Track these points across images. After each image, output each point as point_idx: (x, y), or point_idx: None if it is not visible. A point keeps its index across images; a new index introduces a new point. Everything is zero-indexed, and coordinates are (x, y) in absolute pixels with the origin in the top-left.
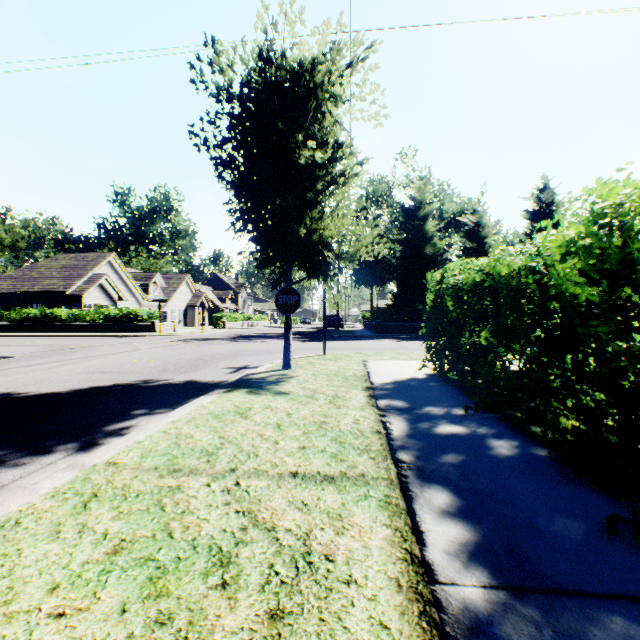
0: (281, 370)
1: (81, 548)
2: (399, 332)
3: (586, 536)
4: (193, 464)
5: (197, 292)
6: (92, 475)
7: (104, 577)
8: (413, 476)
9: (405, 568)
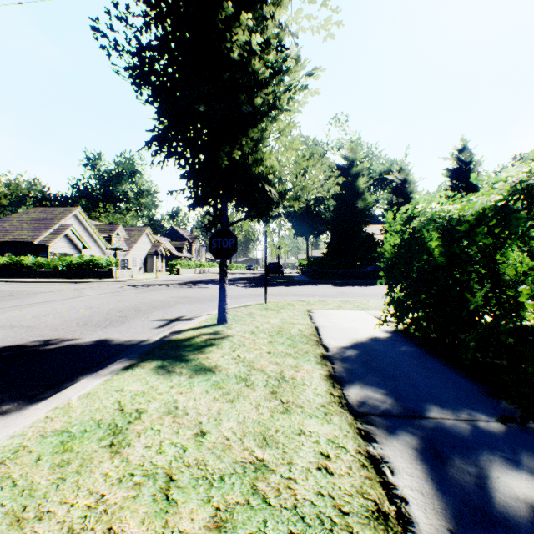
0: (215, 325)
1: None
2: (334, 278)
3: None
4: None
5: (156, 243)
6: None
7: None
8: None
9: None
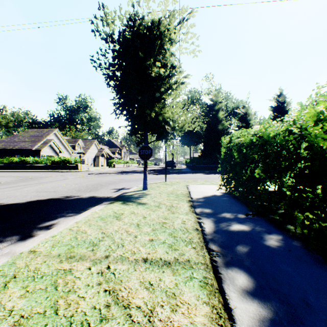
0: (142, 190)
1: None
2: (205, 169)
3: None
4: (83, 252)
5: (100, 149)
6: (17, 260)
7: None
8: (220, 261)
9: None
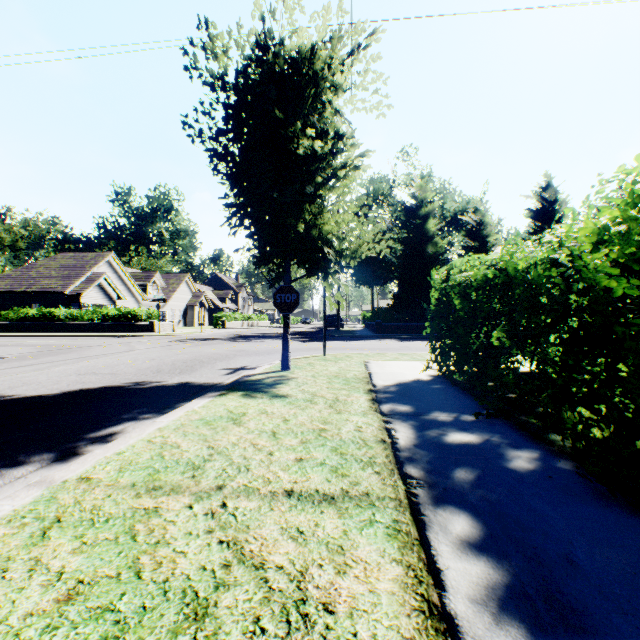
0: (279, 371)
1: (27, 593)
2: (400, 332)
3: (637, 576)
4: (176, 480)
5: (197, 292)
6: (59, 494)
7: (47, 637)
8: (424, 495)
9: (422, 623)
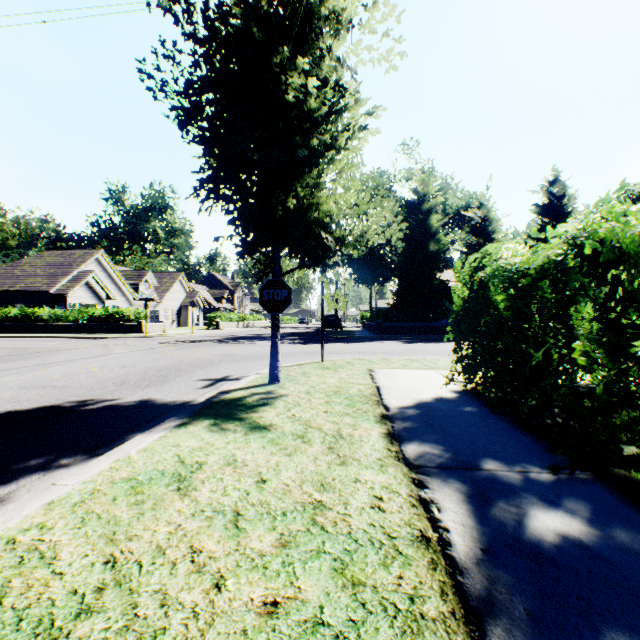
0: (266, 385)
1: None
2: (401, 333)
3: None
4: None
5: (191, 291)
6: None
7: None
8: None
9: None
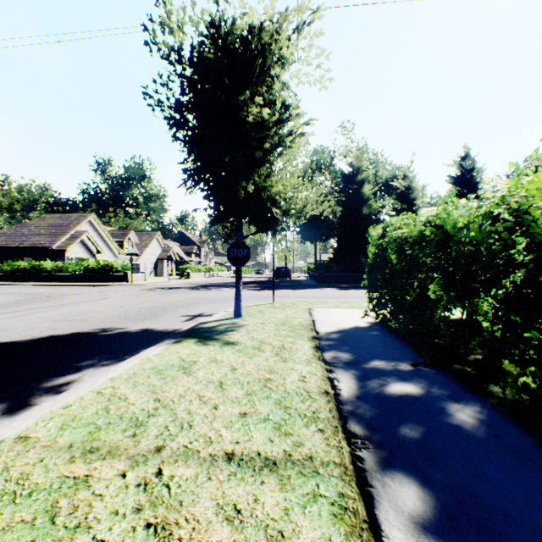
0: (232, 318)
1: None
2: (339, 282)
3: None
4: (115, 440)
5: (166, 247)
6: None
7: None
8: (370, 459)
9: None
